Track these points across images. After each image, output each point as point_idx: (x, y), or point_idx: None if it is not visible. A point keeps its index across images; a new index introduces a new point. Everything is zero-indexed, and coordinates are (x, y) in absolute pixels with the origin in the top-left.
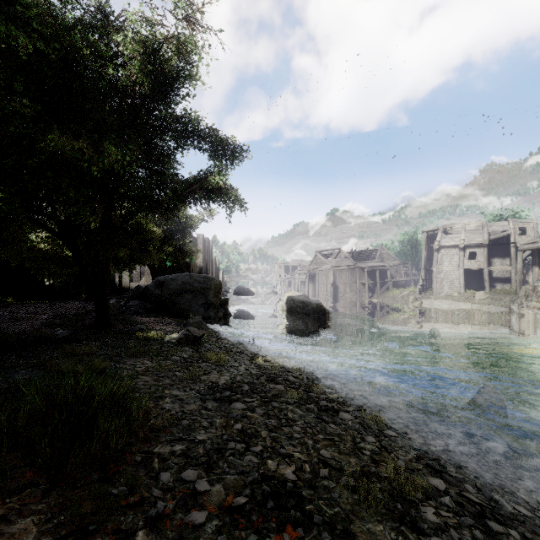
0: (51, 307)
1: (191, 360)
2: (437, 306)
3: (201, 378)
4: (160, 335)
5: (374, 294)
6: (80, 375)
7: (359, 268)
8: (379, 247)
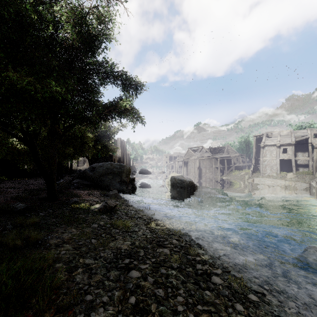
0: (25, 183)
1: (105, 227)
2: (263, 182)
3: (109, 244)
4: (88, 205)
5: (223, 173)
6: (17, 247)
7: (214, 158)
8: (226, 145)
